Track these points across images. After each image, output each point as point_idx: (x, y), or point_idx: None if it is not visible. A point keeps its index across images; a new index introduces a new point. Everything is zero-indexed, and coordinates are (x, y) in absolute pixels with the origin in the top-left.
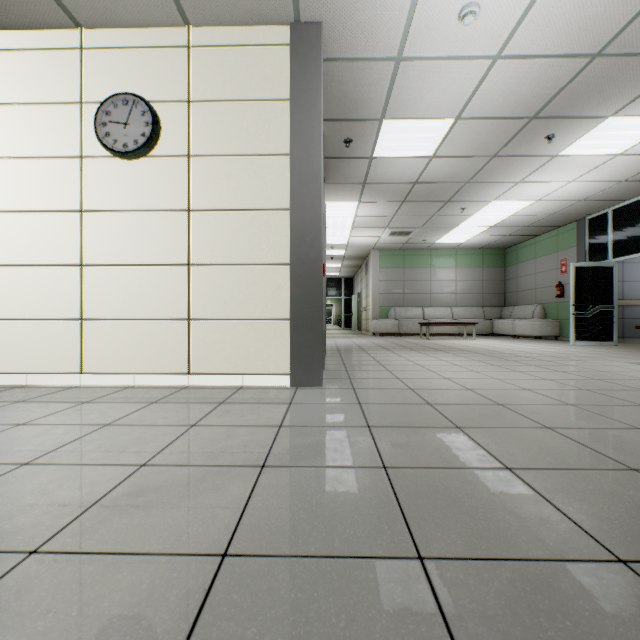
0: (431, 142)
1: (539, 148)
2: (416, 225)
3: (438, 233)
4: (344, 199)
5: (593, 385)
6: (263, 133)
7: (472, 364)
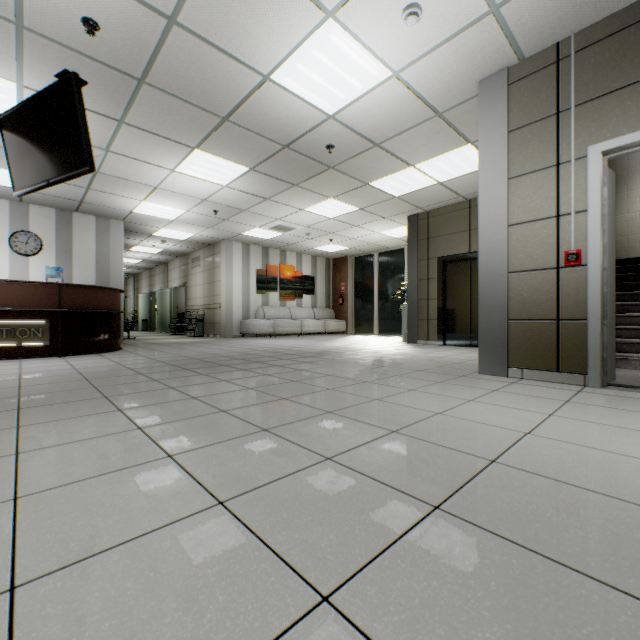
0: None
1: None
2: None
3: None
4: None
5: (325, 426)
6: None
7: None
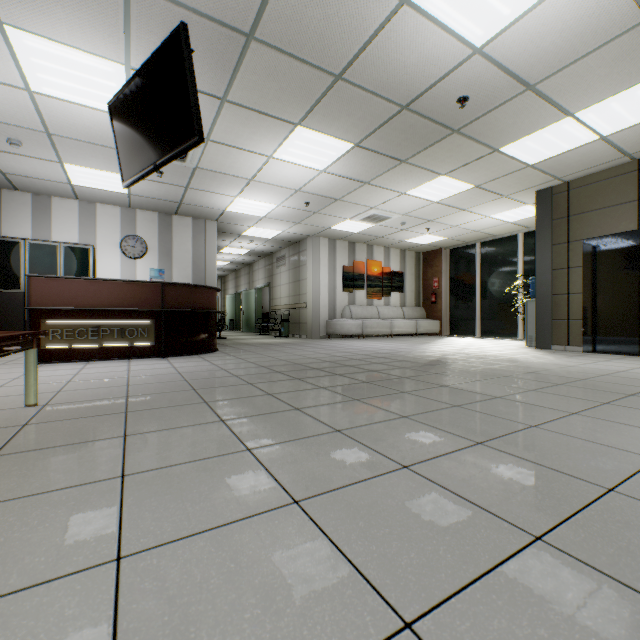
0: None
1: None
2: None
3: None
4: None
5: None
6: None
7: None
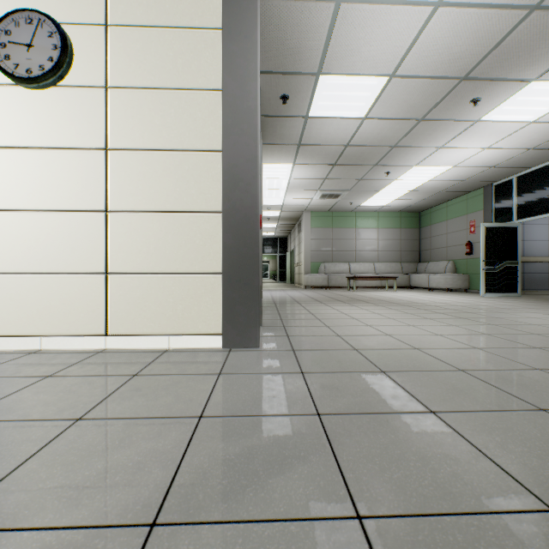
0: (365, 102)
1: (464, 112)
2: (345, 188)
3: (364, 196)
4: (280, 160)
5: (539, 341)
6: (192, 65)
7: (405, 317)
